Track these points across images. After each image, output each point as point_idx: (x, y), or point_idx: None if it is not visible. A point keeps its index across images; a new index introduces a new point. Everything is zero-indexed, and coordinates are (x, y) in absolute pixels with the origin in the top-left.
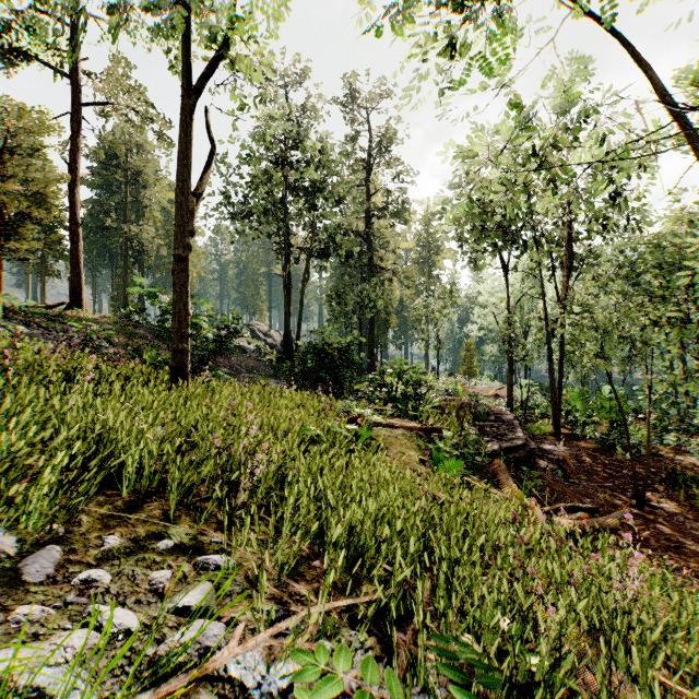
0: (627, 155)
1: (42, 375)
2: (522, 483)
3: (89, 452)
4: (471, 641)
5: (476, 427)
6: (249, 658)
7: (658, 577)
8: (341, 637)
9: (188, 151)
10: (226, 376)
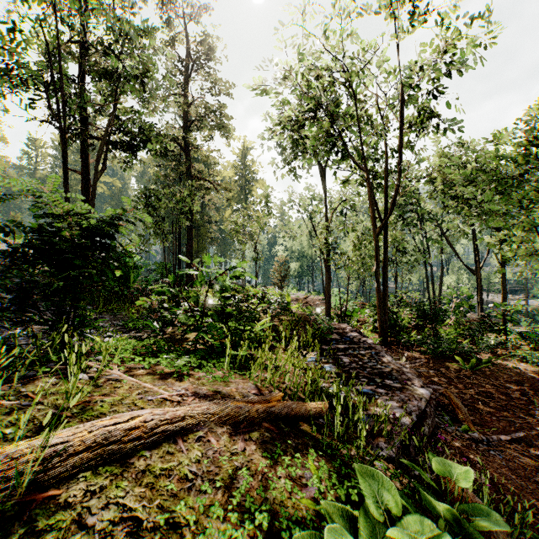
0: None
1: None
2: None
3: None
4: None
5: (329, 357)
6: None
7: None
8: None
9: None
10: None
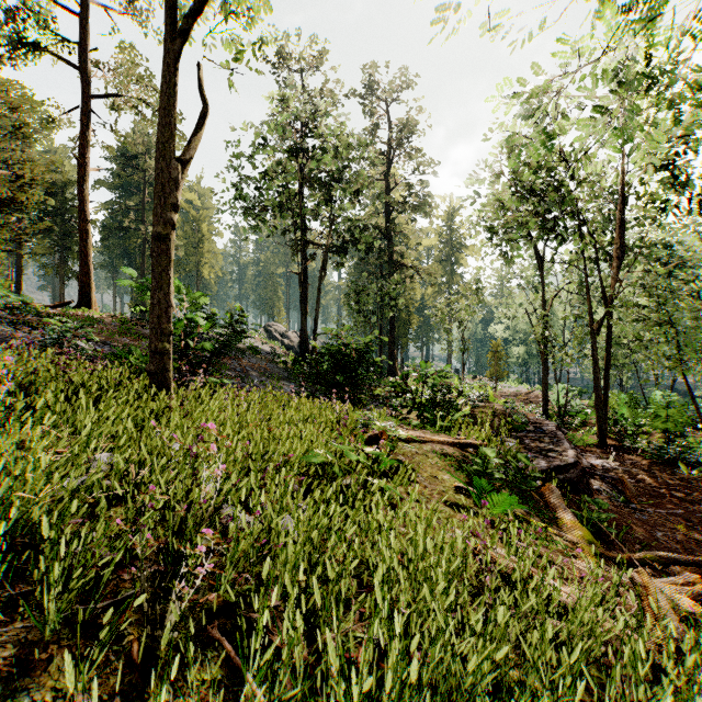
0: None
1: None
2: (579, 512)
3: None
4: None
5: (514, 439)
6: None
7: None
8: None
9: (171, 106)
10: (226, 380)
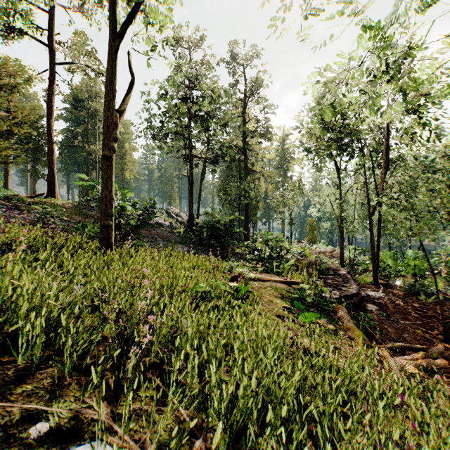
0: None
1: None
2: (358, 322)
3: None
4: None
5: (321, 279)
6: None
7: None
8: None
9: (112, 78)
10: (144, 244)
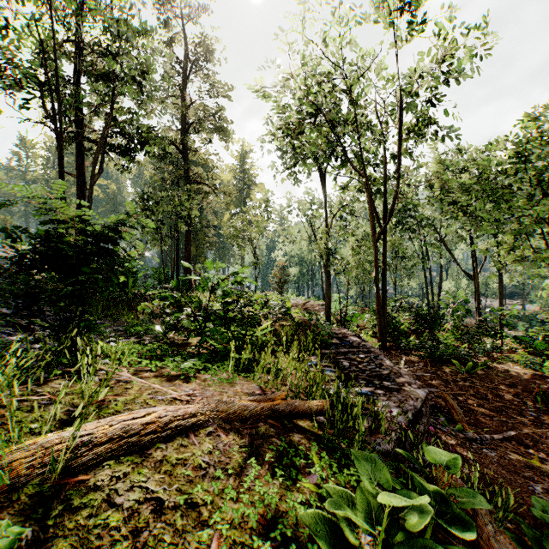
0: None
1: None
2: None
3: None
4: None
5: (329, 361)
6: None
7: None
8: None
9: None
10: None
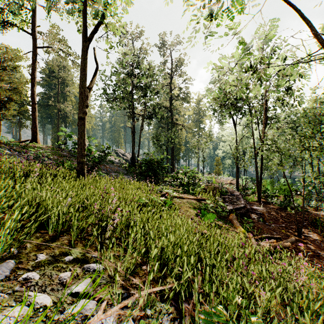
0: (297, 66)
1: (13, 173)
2: (243, 225)
3: (31, 212)
4: (222, 309)
5: (221, 198)
6: (108, 320)
7: (310, 271)
8: (156, 307)
9: (85, 67)
10: (103, 174)
